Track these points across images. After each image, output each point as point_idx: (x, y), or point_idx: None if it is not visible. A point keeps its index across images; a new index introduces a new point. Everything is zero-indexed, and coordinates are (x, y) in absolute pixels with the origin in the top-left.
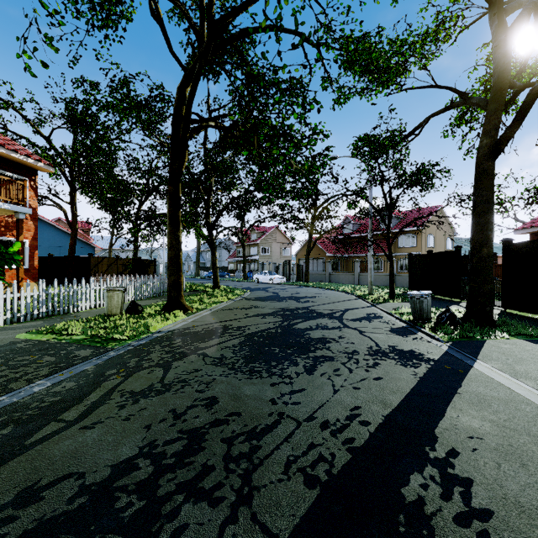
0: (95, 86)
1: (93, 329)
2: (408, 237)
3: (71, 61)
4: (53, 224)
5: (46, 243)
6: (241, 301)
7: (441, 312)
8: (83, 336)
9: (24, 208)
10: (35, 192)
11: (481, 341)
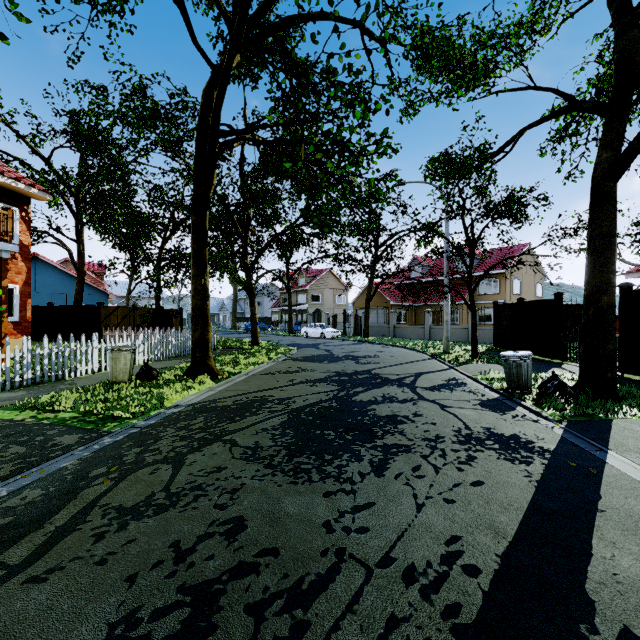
0: (99, 89)
1: (88, 404)
2: (489, 282)
3: (70, 59)
4: (57, 266)
5: (49, 289)
6: (286, 362)
7: (546, 379)
8: (73, 413)
9: (9, 244)
10: (28, 226)
11: (606, 421)
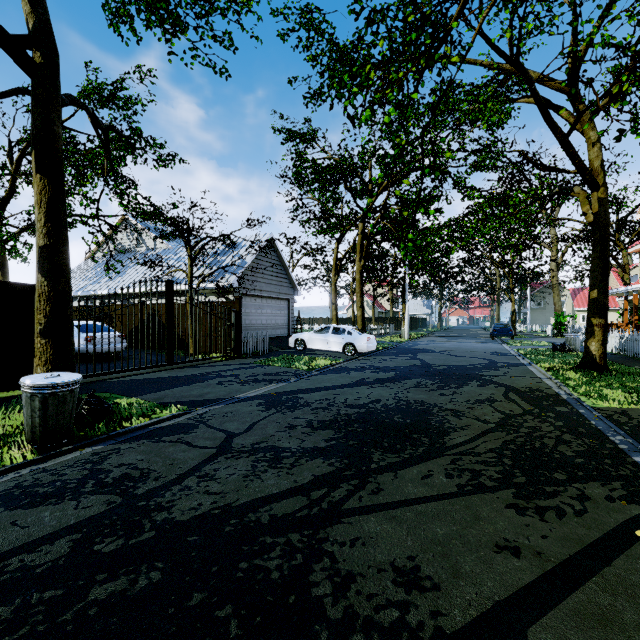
0: None
1: None
2: None
3: None
4: None
5: None
6: None
7: None
8: None
9: None
10: None
11: (167, 403)
